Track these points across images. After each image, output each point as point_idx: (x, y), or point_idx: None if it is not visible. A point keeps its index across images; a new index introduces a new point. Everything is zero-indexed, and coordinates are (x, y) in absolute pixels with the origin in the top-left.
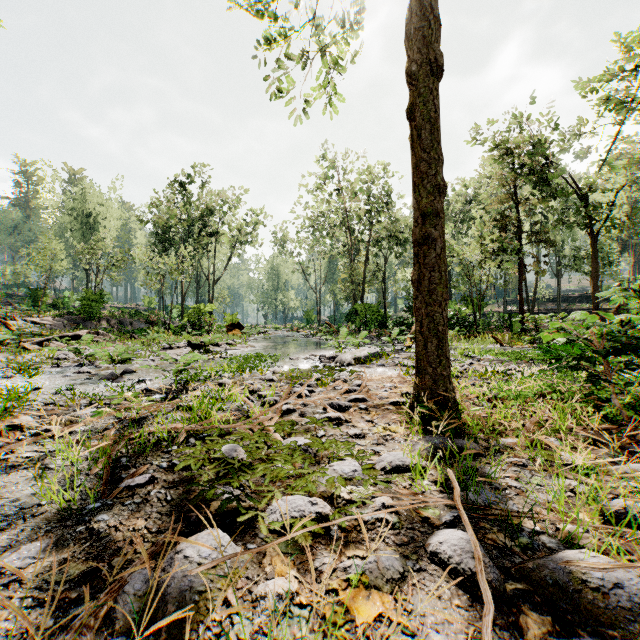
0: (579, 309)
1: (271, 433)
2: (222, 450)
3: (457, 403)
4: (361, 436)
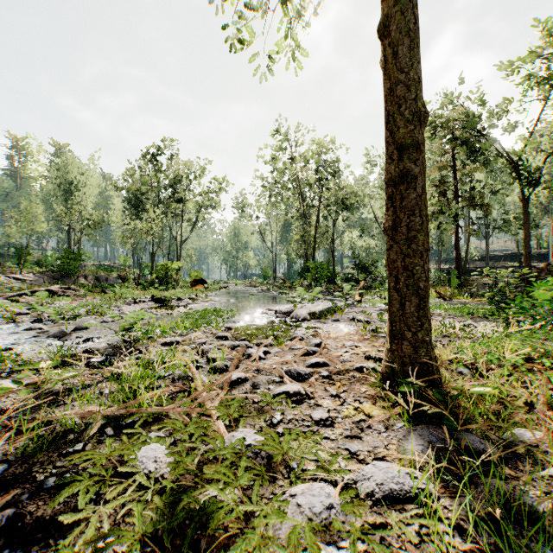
0: (505, 267)
1: (212, 420)
2: (137, 457)
3: (440, 374)
4: (328, 422)
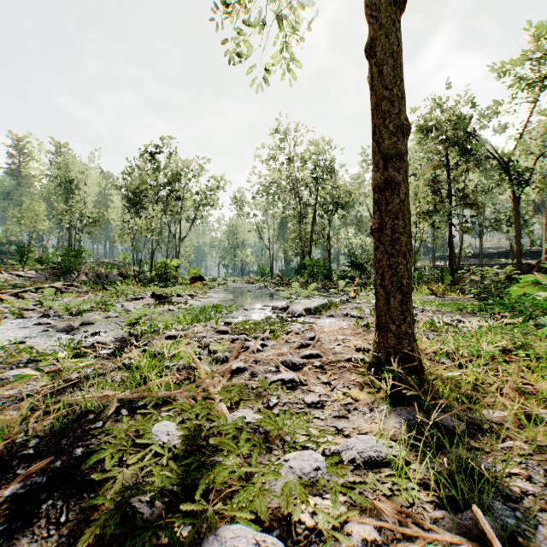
0: (498, 264)
1: (216, 403)
2: (152, 431)
3: (422, 363)
4: (319, 405)
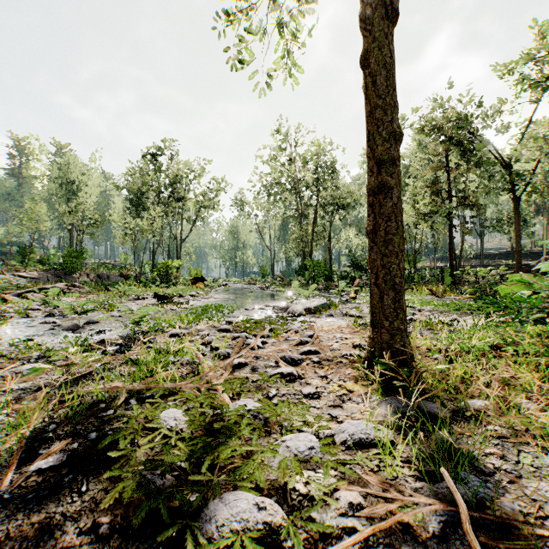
0: (499, 265)
1: (219, 393)
2: (160, 417)
3: (414, 358)
4: (316, 396)
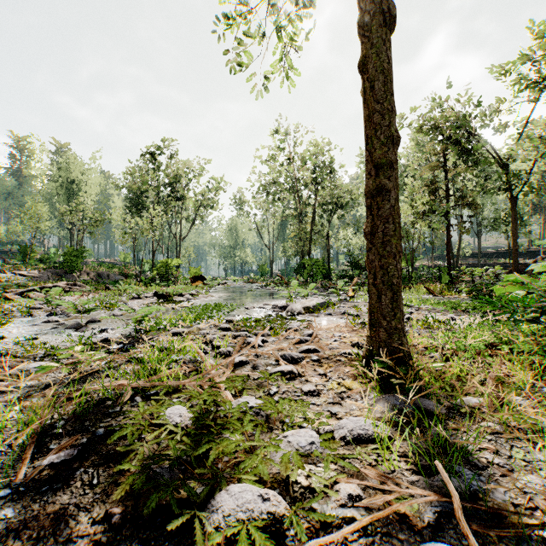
0: (496, 263)
1: (221, 391)
2: (166, 414)
3: (411, 356)
4: (315, 393)
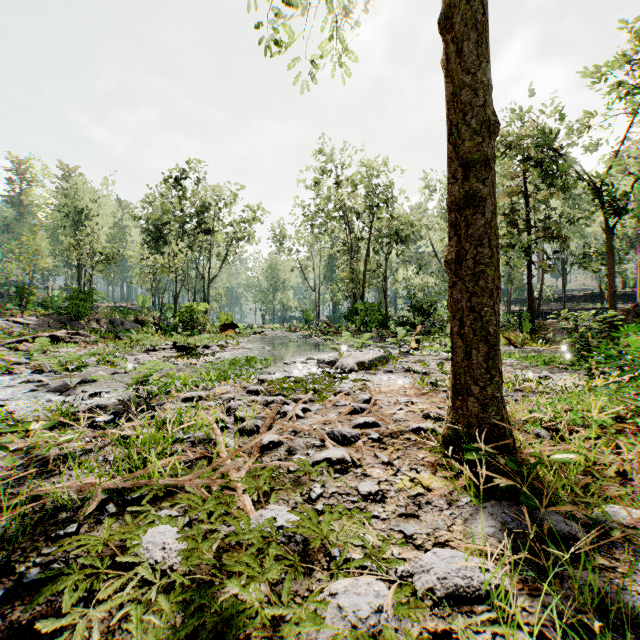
0: (585, 309)
1: (237, 495)
2: (142, 543)
3: (513, 437)
4: (379, 497)
